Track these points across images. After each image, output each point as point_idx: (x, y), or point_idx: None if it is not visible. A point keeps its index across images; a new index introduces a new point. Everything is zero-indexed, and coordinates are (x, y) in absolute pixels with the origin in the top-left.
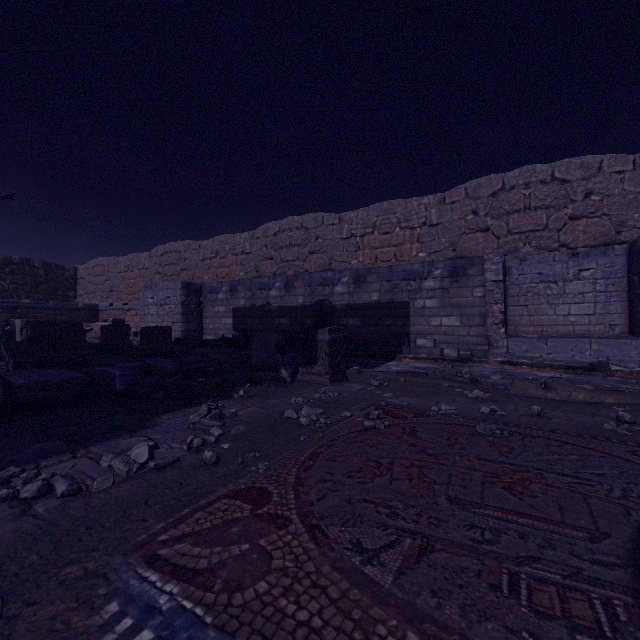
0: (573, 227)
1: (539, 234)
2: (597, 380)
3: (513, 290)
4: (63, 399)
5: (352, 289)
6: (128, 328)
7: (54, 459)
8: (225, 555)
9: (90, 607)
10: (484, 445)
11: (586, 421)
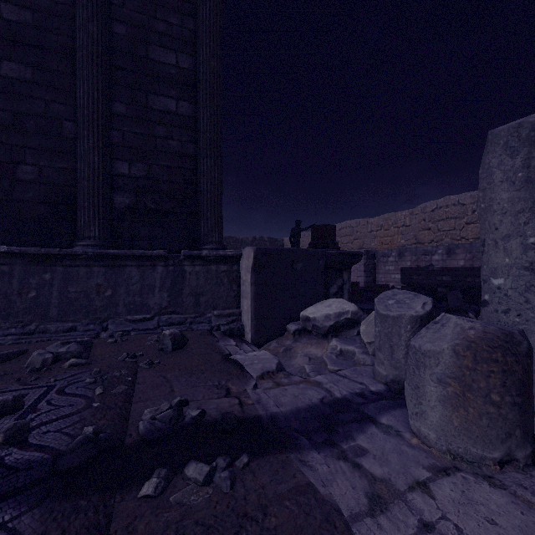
0: None
1: None
2: None
3: None
4: None
5: None
6: (359, 283)
7: None
8: None
9: None
10: None
11: None
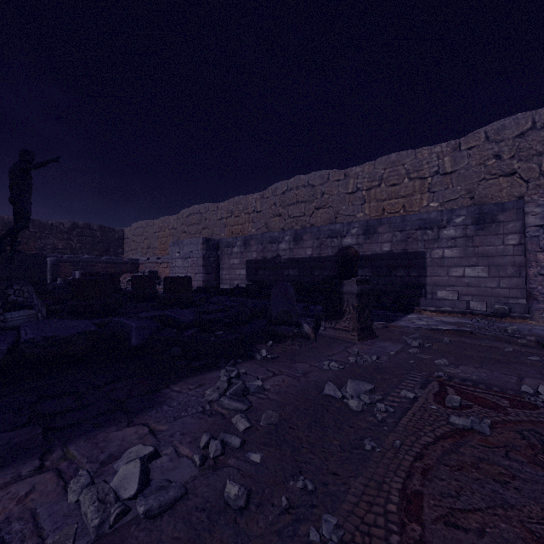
0: None
1: None
2: None
3: None
4: (74, 355)
5: (361, 240)
6: (154, 278)
7: (10, 471)
8: None
9: None
10: None
11: None
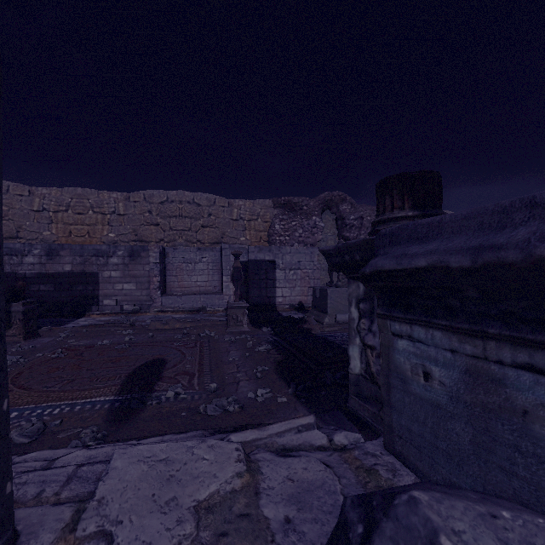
0: (203, 231)
1: (187, 233)
2: (198, 316)
3: (170, 266)
4: None
5: (44, 260)
6: None
7: None
8: None
9: None
10: (114, 352)
11: (171, 336)
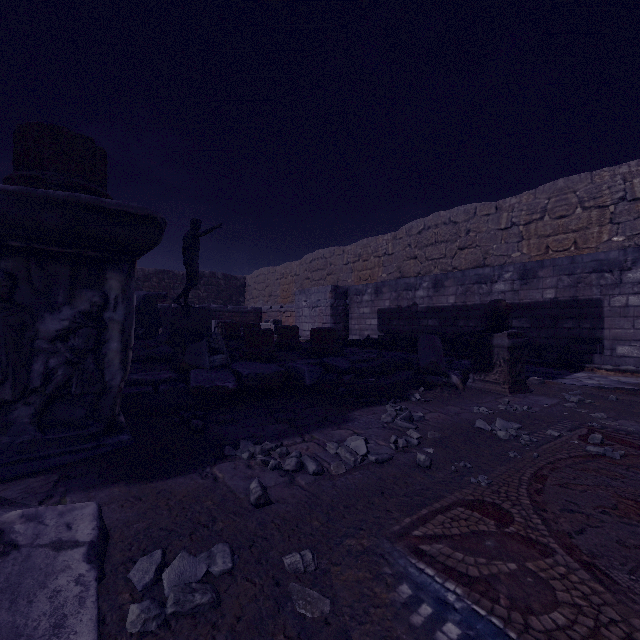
0: None
1: None
2: None
3: None
4: (271, 388)
5: (517, 286)
6: (297, 329)
7: (290, 440)
8: (493, 569)
9: (384, 582)
10: None
11: None
